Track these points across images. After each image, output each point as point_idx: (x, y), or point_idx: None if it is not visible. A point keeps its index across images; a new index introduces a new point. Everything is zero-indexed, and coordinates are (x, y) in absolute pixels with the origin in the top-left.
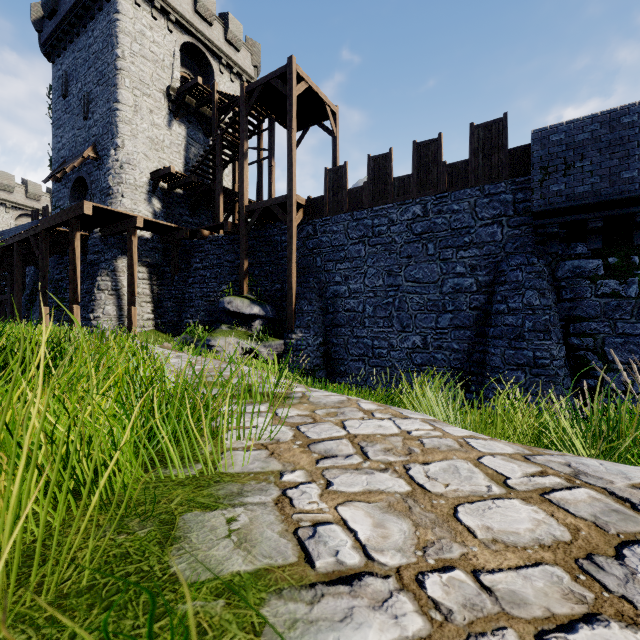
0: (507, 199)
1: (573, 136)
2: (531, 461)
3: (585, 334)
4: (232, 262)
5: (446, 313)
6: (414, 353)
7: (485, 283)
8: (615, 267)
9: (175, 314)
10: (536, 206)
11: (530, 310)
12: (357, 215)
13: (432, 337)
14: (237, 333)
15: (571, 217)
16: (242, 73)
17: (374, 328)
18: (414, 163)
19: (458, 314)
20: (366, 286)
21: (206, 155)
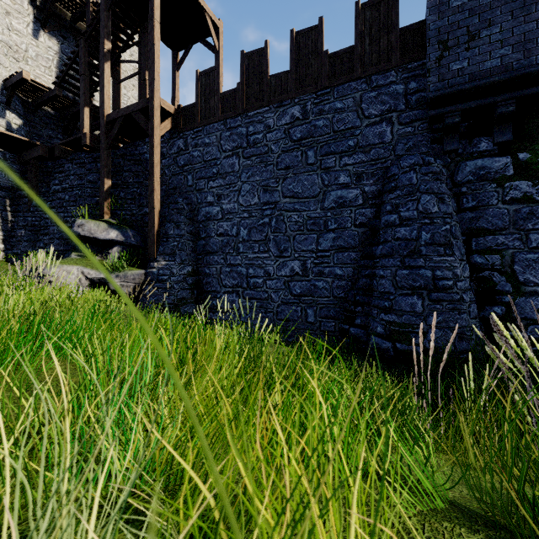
0: (398, 90)
1: None
2: None
3: (490, 250)
4: (94, 183)
5: (328, 232)
6: (292, 281)
7: (372, 194)
8: (527, 165)
9: (30, 244)
10: (433, 91)
11: (427, 218)
12: (230, 123)
13: (312, 262)
14: (86, 261)
15: (476, 101)
16: None
17: (249, 254)
18: (292, 56)
19: (342, 233)
20: (240, 205)
21: (70, 64)
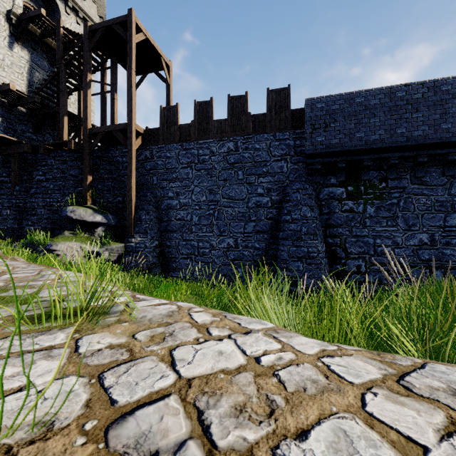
0: (290, 144)
1: (329, 106)
2: (416, 394)
3: (335, 236)
4: (76, 176)
5: (251, 222)
6: (229, 251)
7: (276, 201)
8: (352, 193)
9: (15, 221)
10: (308, 150)
11: (305, 220)
12: (186, 145)
13: (241, 239)
14: (80, 238)
15: (328, 159)
16: (88, 19)
17: (199, 233)
18: (229, 111)
19: (259, 222)
20: (193, 201)
21: (50, 80)
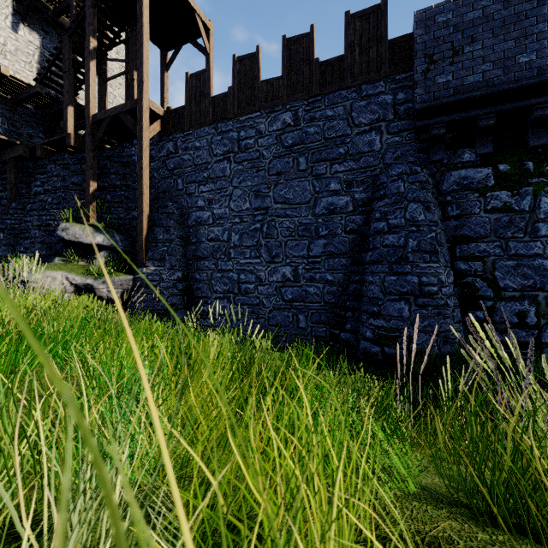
0: (386, 100)
1: (462, 15)
2: None
3: (473, 257)
4: (79, 185)
5: (319, 238)
6: (284, 287)
7: (362, 201)
8: (507, 176)
9: (9, 248)
10: (420, 102)
11: (414, 226)
12: (222, 127)
13: (304, 267)
14: (71, 267)
15: (459, 114)
16: None
17: (240, 259)
18: (284, 62)
19: (332, 239)
20: (231, 210)
21: (53, 60)
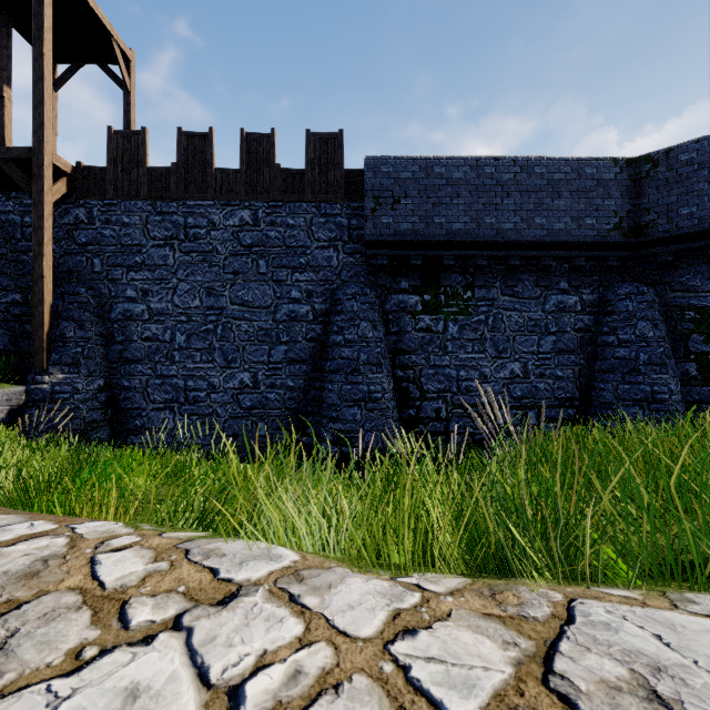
0: (343, 223)
1: (399, 172)
2: None
3: (408, 366)
4: None
5: (280, 345)
6: (242, 394)
7: (322, 312)
8: (429, 304)
9: None
10: (369, 235)
11: (365, 342)
12: (162, 207)
13: (264, 373)
14: None
15: (398, 252)
16: None
17: (188, 364)
18: (242, 156)
19: (294, 346)
20: (176, 306)
21: None
